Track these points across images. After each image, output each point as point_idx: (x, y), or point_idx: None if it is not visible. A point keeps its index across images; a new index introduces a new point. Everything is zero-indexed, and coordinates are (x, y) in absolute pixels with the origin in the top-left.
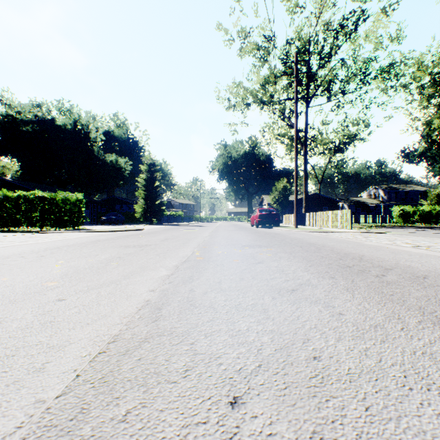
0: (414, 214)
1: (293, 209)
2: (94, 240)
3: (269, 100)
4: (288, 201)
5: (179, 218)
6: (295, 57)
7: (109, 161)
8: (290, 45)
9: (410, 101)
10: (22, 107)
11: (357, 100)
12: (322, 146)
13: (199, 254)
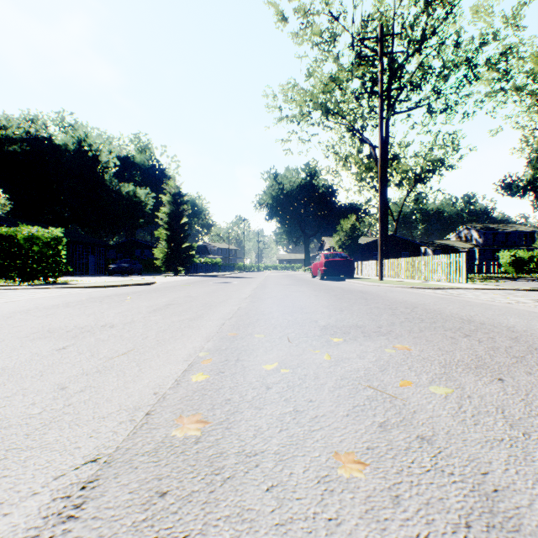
0: (531, 261)
1: (364, 255)
2: (23, 308)
3: (336, 106)
4: (357, 244)
5: (215, 267)
6: (379, 29)
7: (125, 193)
8: (367, 23)
9: (528, 107)
10: (9, 121)
11: (457, 103)
12: (399, 174)
13: (205, 376)
